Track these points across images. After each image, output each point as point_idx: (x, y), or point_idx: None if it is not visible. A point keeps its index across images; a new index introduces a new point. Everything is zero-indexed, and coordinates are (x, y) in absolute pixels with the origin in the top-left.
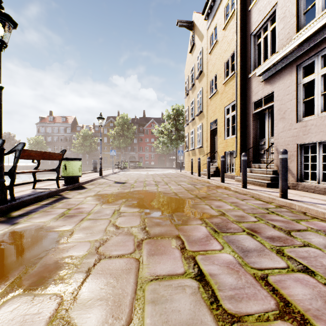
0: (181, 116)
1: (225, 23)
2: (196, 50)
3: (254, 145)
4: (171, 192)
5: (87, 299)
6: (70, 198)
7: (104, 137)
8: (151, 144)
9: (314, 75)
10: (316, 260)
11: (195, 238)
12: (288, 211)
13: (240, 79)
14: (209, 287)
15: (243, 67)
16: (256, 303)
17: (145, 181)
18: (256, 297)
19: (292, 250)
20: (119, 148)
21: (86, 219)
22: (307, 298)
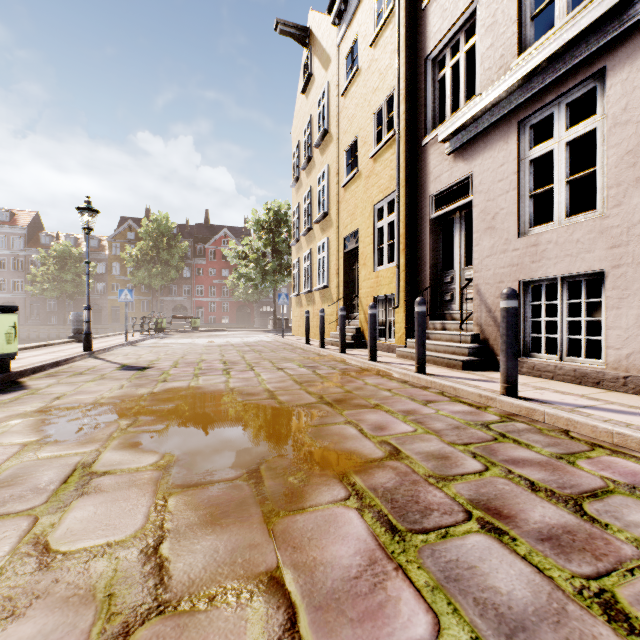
0: (284, 225)
1: (375, 31)
2: (316, 88)
3: (433, 283)
4: (262, 391)
5: None
6: None
7: (112, 262)
8: (221, 282)
9: (552, 142)
10: None
11: (334, 580)
12: (532, 430)
13: (406, 148)
14: None
15: (411, 124)
16: None
17: (202, 361)
18: None
19: (637, 591)
20: (150, 289)
21: None
22: None
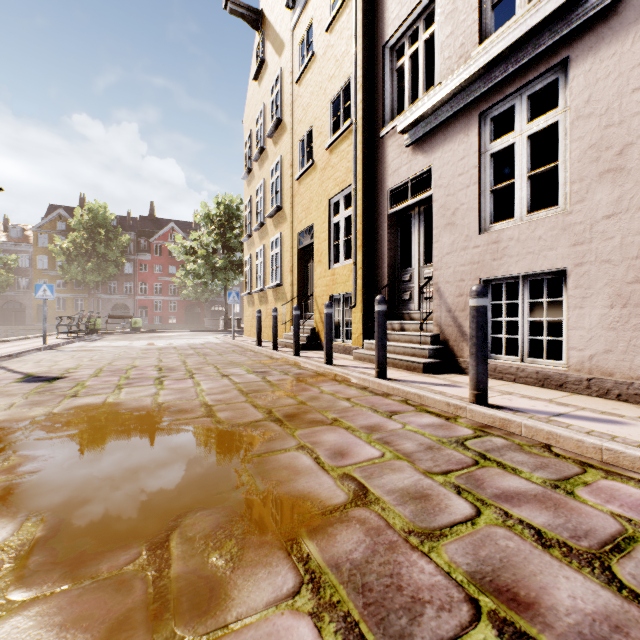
0: (236, 220)
1: (331, 15)
2: (269, 75)
3: (391, 281)
4: (197, 405)
5: None
6: None
7: (38, 255)
8: (168, 279)
9: (513, 136)
10: None
11: None
12: (513, 446)
13: (363, 139)
14: None
15: (368, 114)
16: None
17: (133, 368)
18: None
19: None
20: (85, 285)
21: None
22: None
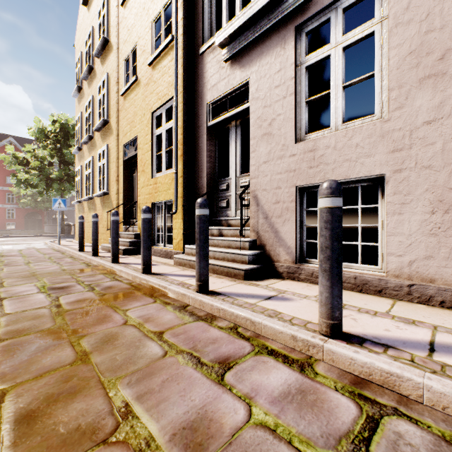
0: (73, 138)
1: None
2: None
3: (210, 190)
4: None
5: None
6: None
7: None
8: (6, 189)
9: (328, 48)
10: None
11: None
12: None
13: (184, 54)
14: None
15: (189, 31)
16: None
17: None
18: None
19: None
20: None
21: None
22: None
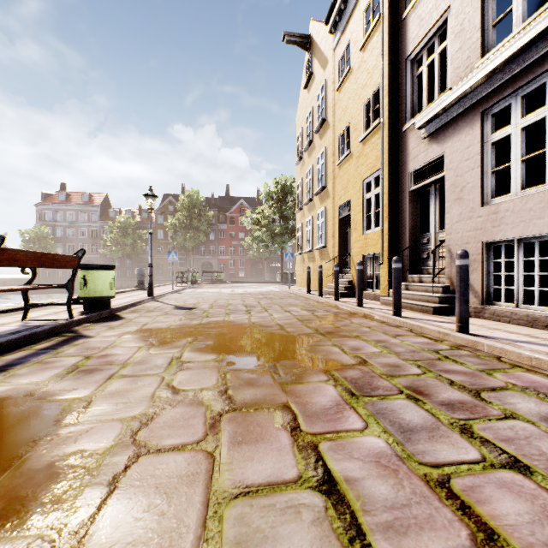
0: (289, 195)
1: (364, 39)
2: (316, 84)
3: (412, 244)
4: (274, 325)
5: (105, 545)
6: (92, 338)
7: (157, 229)
8: (239, 243)
9: (509, 128)
10: (530, 444)
11: (316, 408)
12: (472, 355)
13: (389, 134)
14: (345, 505)
15: (393, 113)
16: (435, 536)
17: (229, 304)
18: (434, 524)
19: (486, 426)
20: (185, 249)
21: (118, 377)
22: (525, 522)
